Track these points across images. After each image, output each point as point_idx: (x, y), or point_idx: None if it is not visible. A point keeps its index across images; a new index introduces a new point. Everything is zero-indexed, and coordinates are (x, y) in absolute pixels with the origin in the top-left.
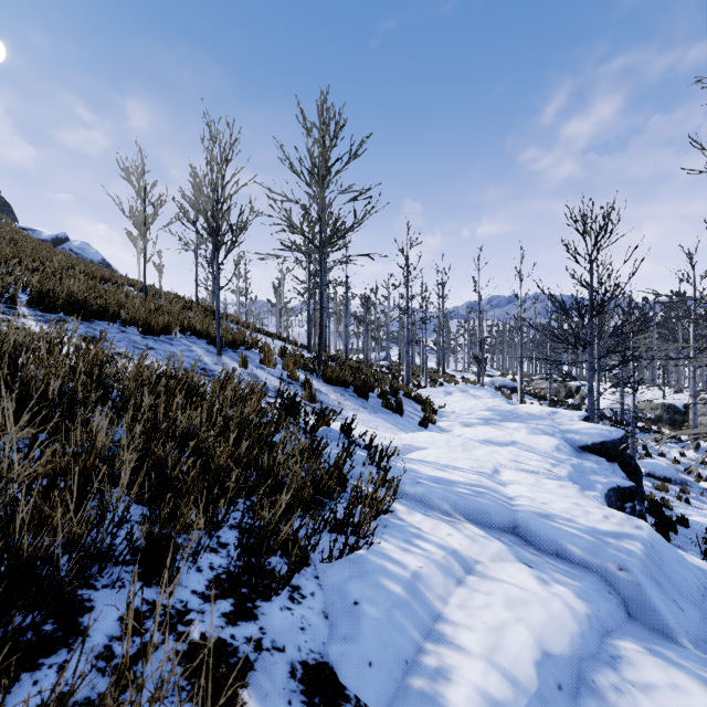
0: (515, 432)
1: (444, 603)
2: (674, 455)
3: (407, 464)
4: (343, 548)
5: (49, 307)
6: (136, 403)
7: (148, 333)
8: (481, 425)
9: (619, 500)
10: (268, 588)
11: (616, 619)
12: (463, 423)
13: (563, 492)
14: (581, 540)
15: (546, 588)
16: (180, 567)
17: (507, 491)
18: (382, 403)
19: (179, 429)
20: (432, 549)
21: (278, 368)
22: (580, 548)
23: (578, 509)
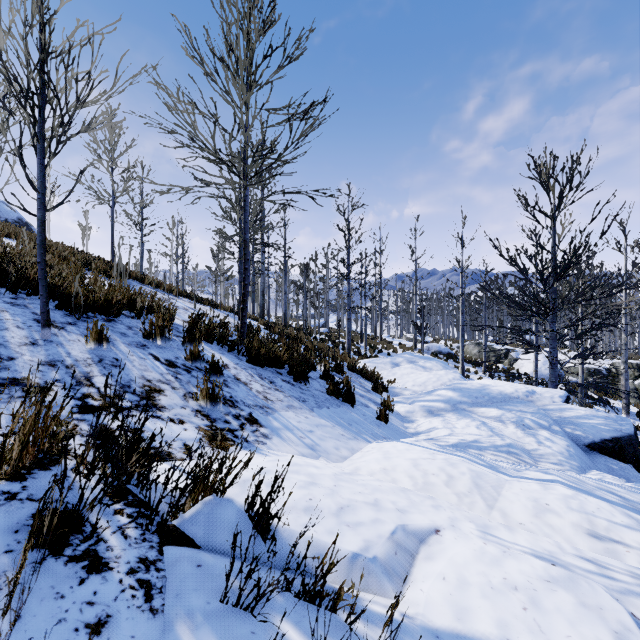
0: (499, 424)
1: None
2: None
3: None
4: None
5: None
6: None
7: None
8: (449, 412)
9: None
10: None
11: None
12: (426, 408)
13: None
14: None
15: None
16: None
17: None
18: (327, 389)
19: None
20: None
21: (177, 344)
22: None
23: None
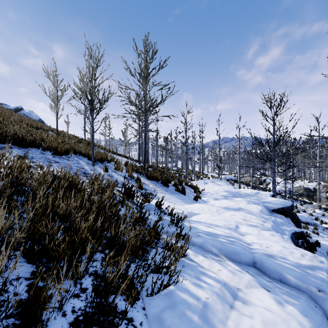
0: (240, 203)
1: (224, 325)
2: (310, 211)
3: (191, 224)
4: (159, 287)
5: (2, 140)
6: (33, 197)
7: (56, 154)
8: (223, 199)
9: (296, 239)
10: (111, 327)
11: (325, 327)
12: (214, 198)
13: (274, 238)
14: (293, 272)
15: (282, 308)
16: (48, 318)
17: (246, 239)
18: (175, 189)
19: (61, 211)
20: (212, 283)
21: (124, 172)
22: (293, 277)
23: (286, 251)
